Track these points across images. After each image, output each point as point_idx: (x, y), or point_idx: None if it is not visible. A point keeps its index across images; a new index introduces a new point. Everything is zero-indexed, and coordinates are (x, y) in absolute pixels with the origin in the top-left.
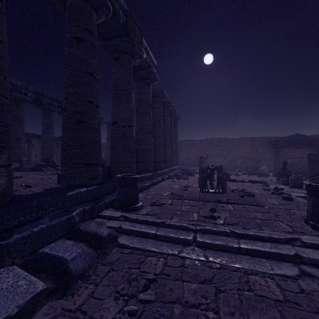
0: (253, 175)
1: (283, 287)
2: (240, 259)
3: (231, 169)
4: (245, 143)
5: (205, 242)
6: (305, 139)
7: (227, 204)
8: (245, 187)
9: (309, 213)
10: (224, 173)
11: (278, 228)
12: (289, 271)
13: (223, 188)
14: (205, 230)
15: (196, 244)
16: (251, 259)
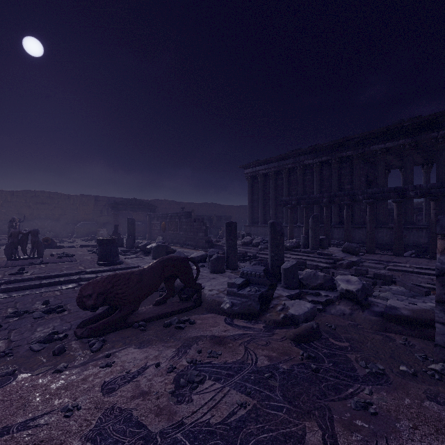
0: (92, 240)
1: (63, 292)
2: (40, 290)
3: (66, 235)
4: (88, 203)
5: (9, 288)
6: (141, 204)
7: (41, 265)
8: (71, 251)
9: (98, 257)
10: (47, 239)
11: (76, 269)
12: (72, 286)
13: (39, 253)
14: (10, 281)
15: (0, 292)
16: (49, 288)
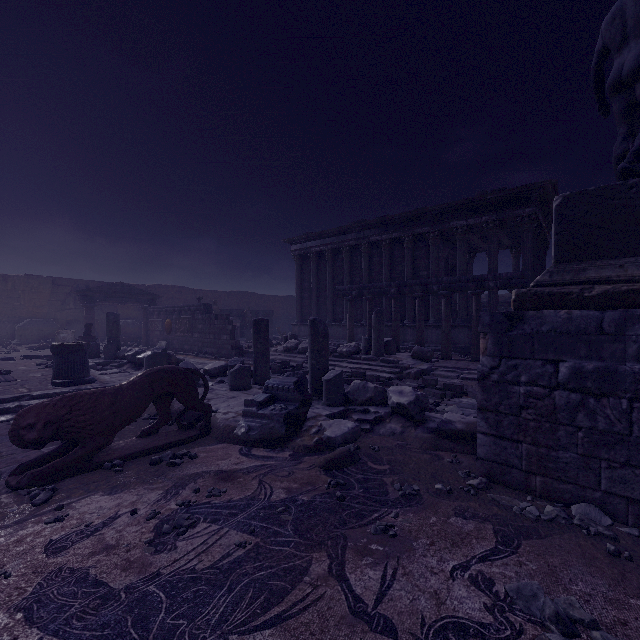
0: (46, 348)
1: None
2: None
3: None
4: (39, 288)
5: None
6: (132, 292)
7: None
8: (6, 366)
9: (54, 373)
10: None
11: (13, 392)
12: (6, 418)
13: None
14: None
15: None
16: None
